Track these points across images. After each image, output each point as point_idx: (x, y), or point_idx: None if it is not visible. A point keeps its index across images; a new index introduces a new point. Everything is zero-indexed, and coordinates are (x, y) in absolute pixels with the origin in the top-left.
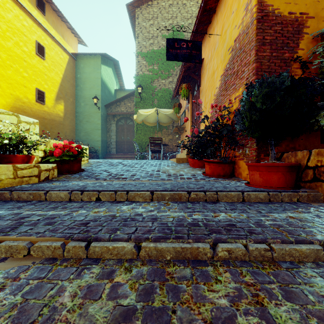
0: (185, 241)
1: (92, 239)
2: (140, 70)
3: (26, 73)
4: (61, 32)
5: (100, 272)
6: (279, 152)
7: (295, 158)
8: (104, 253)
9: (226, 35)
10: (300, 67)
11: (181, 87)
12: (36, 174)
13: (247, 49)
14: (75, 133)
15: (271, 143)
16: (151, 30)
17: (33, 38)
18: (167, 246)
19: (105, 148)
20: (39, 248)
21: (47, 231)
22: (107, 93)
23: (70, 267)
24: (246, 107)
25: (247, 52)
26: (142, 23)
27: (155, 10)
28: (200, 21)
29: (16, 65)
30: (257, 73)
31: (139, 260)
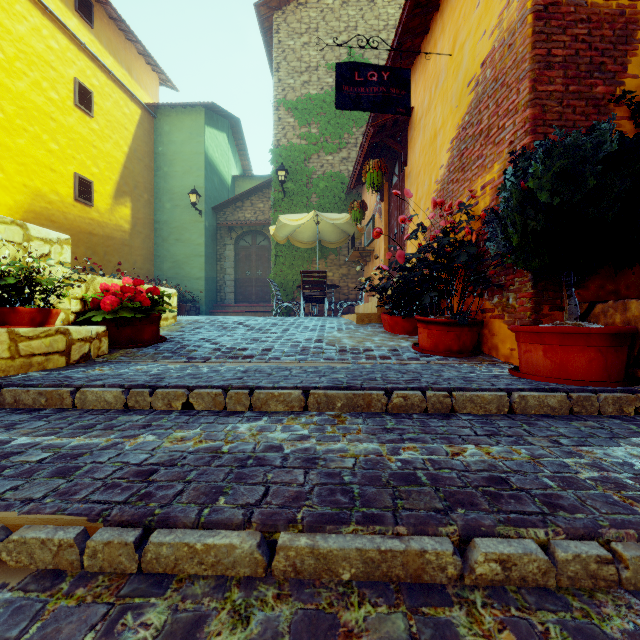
0: (387, 531)
1: (154, 522)
2: (283, 135)
3: (54, 143)
4: (125, 61)
5: (166, 624)
6: (583, 301)
7: (625, 316)
8: (183, 562)
9: (462, 54)
10: (629, 115)
11: (366, 167)
12: (61, 350)
13: (512, 79)
14: (153, 263)
15: (569, 282)
16: (304, 54)
17: (70, 74)
18: (344, 545)
19: (212, 292)
20: (22, 546)
21: (50, 496)
22: (216, 184)
23: (91, 602)
24: (512, 203)
25: (512, 86)
26: (286, 40)
27: (312, 14)
28: (407, 27)
29: (35, 128)
30: (534, 130)
31: (271, 583)
